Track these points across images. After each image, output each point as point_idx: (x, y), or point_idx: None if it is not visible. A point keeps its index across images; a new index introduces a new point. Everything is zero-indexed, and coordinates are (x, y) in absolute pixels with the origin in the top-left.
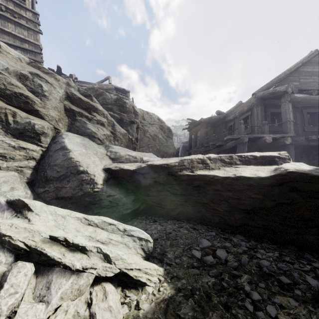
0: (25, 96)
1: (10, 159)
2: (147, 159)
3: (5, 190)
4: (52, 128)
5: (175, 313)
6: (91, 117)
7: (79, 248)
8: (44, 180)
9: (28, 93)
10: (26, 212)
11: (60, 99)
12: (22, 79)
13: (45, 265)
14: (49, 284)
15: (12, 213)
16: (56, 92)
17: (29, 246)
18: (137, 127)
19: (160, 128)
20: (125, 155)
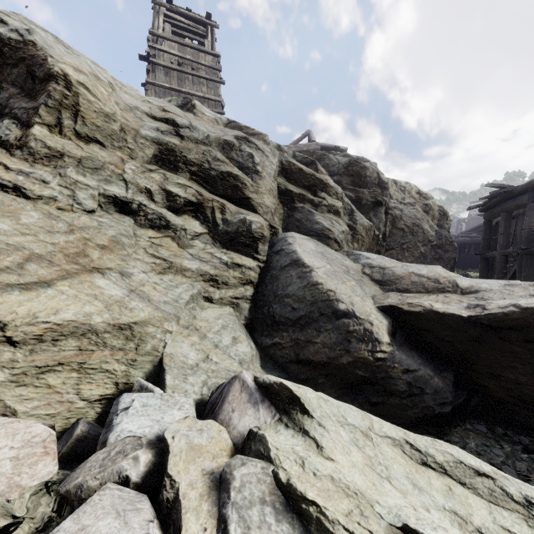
0: (233, 176)
1: (223, 285)
2: (472, 285)
3: (227, 342)
4: (268, 227)
5: None
6: (319, 202)
7: None
8: (269, 323)
9: (237, 172)
10: (299, 415)
11: (274, 176)
12: (226, 150)
13: None
14: None
15: (271, 411)
16: (269, 165)
17: None
18: (384, 212)
19: (424, 210)
20: (407, 275)
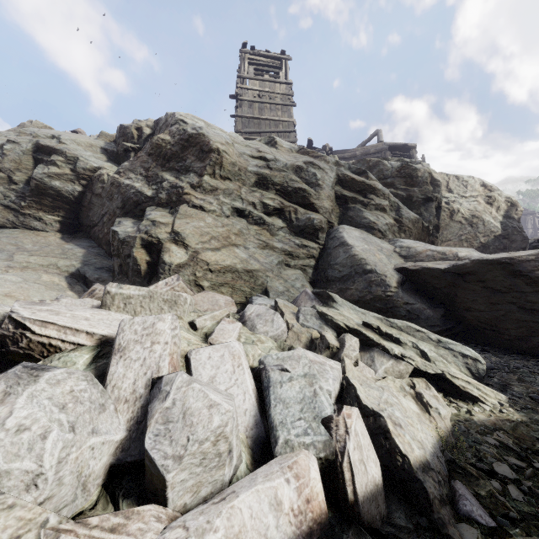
0: (302, 190)
1: (296, 258)
2: (467, 255)
3: (298, 286)
4: (326, 222)
5: (530, 434)
6: (368, 202)
7: (392, 339)
8: (325, 281)
9: (305, 186)
10: (331, 302)
11: (332, 186)
12: (298, 172)
13: (364, 345)
14: (372, 359)
15: (319, 302)
16: (328, 178)
17: (348, 326)
18: (437, 206)
19: (488, 202)
20: (425, 251)
